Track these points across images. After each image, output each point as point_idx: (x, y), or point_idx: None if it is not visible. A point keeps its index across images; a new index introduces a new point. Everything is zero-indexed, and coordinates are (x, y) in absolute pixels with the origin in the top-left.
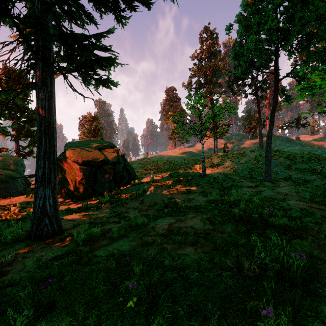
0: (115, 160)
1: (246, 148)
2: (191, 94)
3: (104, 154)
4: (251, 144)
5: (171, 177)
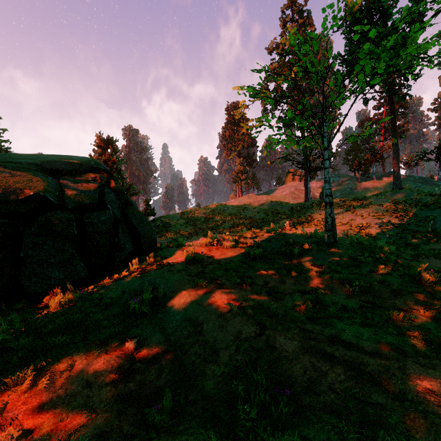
0: (89, 198)
1: (356, 194)
2: (267, 110)
3: (59, 183)
4: (364, 189)
5: (244, 245)
